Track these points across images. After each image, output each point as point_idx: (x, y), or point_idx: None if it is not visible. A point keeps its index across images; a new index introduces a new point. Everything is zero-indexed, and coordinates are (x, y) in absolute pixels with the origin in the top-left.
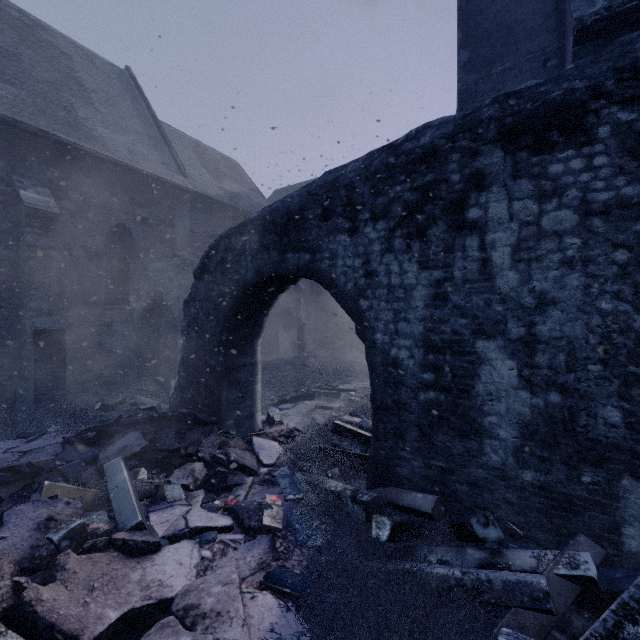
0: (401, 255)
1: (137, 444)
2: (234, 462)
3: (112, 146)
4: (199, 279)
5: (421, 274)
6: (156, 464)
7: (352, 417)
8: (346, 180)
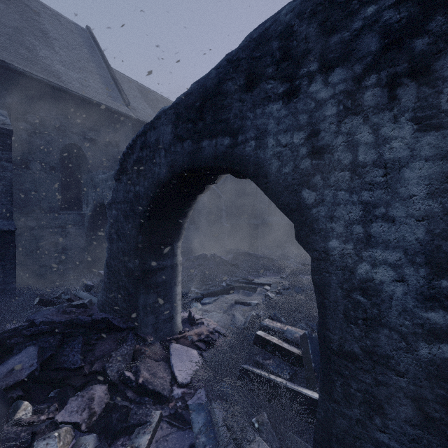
0: (377, 114)
1: (27, 366)
2: (142, 386)
3: (66, 79)
4: (118, 181)
5: (421, 139)
6: (55, 385)
7: (273, 321)
8: (280, 26)
